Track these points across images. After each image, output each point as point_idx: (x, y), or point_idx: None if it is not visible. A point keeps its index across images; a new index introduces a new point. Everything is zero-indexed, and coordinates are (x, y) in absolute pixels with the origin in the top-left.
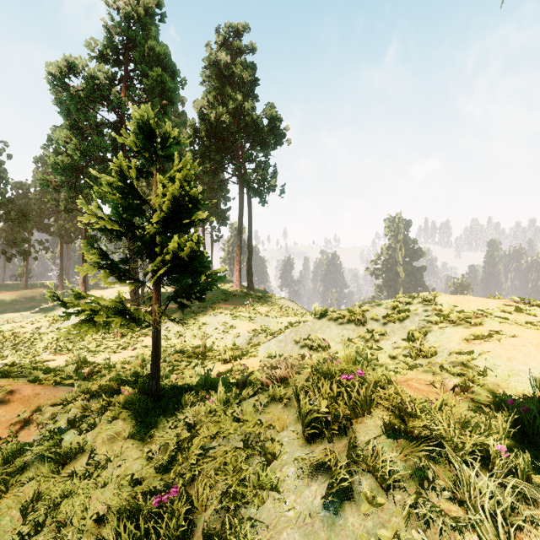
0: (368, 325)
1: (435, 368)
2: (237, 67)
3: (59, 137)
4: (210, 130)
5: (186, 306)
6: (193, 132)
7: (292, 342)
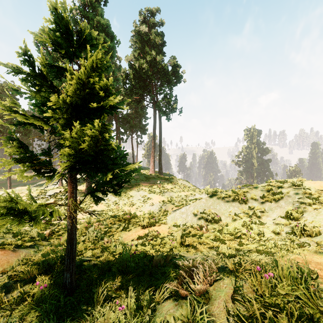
0: (249, 203)
1: None
2: (152, 34)
3: None
4: (135, 74)
5: (102, 197)
6: (125, 76)
7: (191, 214)
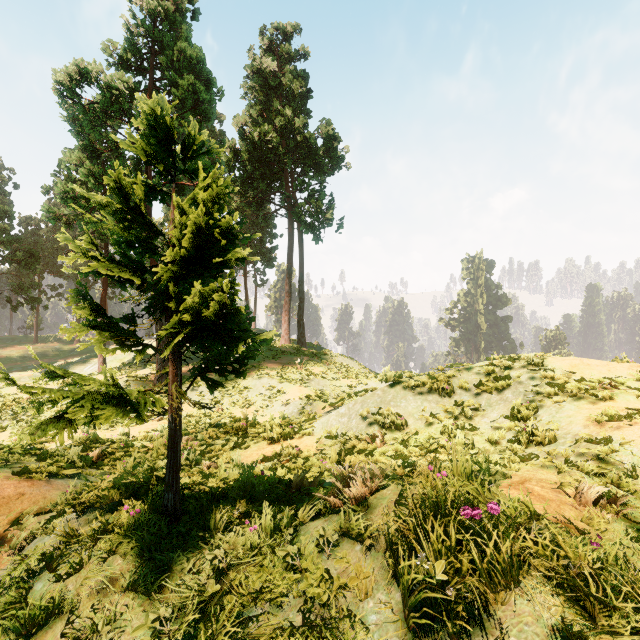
0: (455, 395)
1: (560, 463)
2: (286, 75)
3: (69, 160)
4: (253, 152)
5: (217, 383)
6: (233, 155)
7: (357, 416)
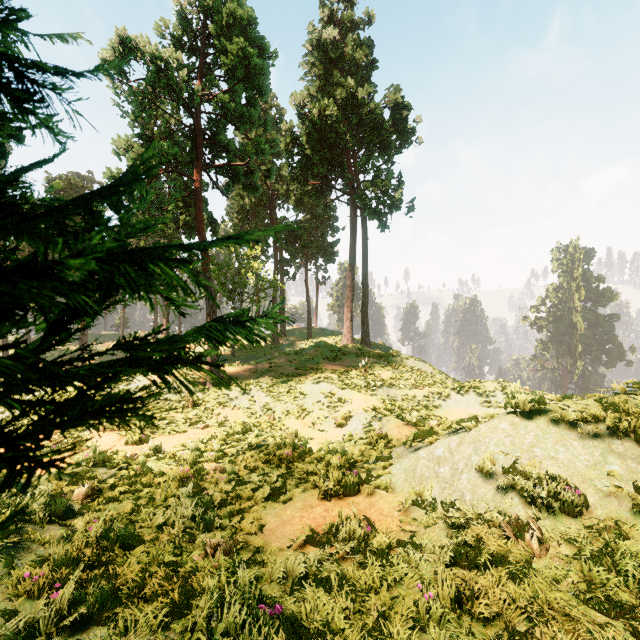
0: None
1: None
2: (348, 44)
3: (119, 145)
4: (312, 133)
5: None
6: (291, 139)
7: (470, 469)
